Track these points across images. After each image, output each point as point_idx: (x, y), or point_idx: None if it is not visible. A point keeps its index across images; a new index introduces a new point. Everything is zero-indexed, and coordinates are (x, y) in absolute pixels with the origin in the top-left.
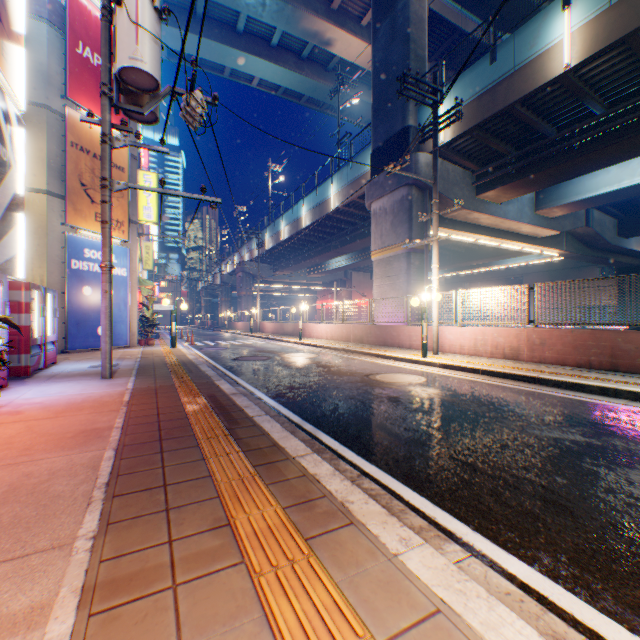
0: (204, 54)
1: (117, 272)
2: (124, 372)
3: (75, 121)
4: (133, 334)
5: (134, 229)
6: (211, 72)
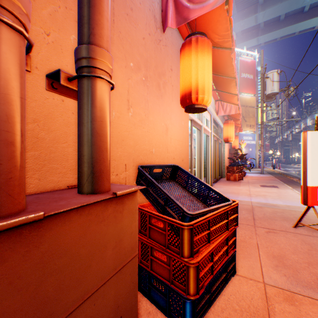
0: (282, 34)
1: (251, 142)
2: (264, 173)
3: (240, 98)
4: (256, 164)
5: (256, 126)
6: (286, 38)
